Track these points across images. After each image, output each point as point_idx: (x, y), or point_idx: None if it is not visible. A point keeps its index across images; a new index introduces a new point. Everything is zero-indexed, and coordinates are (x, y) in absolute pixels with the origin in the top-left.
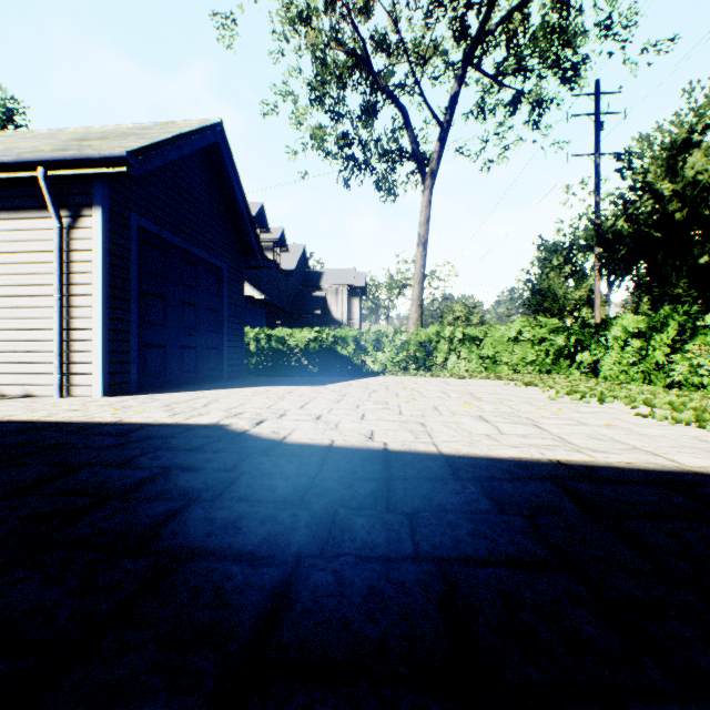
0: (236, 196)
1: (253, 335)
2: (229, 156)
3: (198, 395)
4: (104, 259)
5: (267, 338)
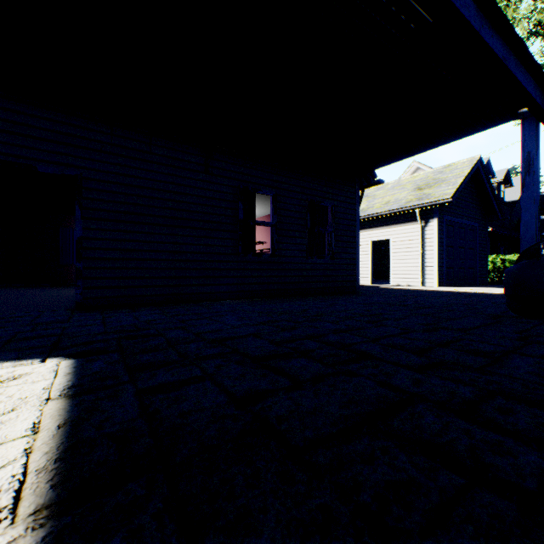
0: (486, 187)
1: (489, 259)
2: (482, 170)
3: (477, 288)
4: (437, 236)
5: (501, 261)
